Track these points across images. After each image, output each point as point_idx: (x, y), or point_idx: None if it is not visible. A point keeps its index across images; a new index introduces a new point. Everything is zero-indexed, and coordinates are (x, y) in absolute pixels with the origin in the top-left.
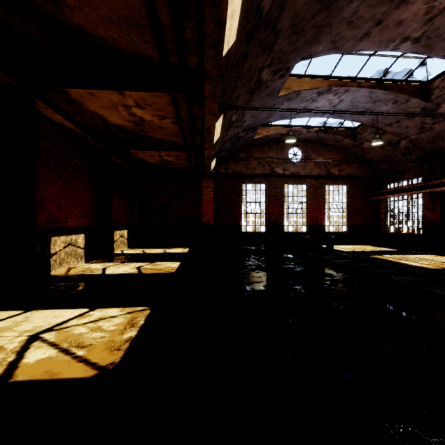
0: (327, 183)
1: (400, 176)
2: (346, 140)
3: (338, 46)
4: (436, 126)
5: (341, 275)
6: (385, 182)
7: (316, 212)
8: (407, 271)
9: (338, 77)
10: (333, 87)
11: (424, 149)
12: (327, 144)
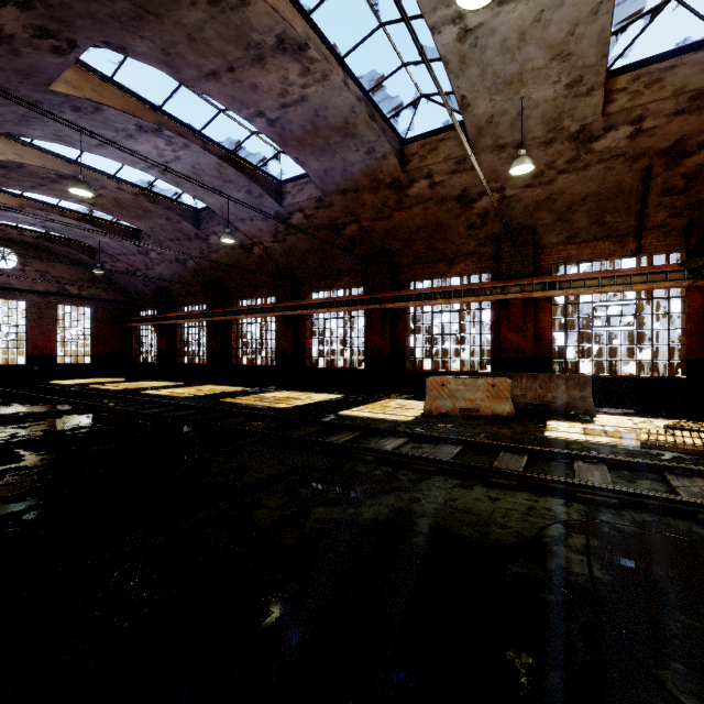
0: (62, 302)
1: (147, 306)
2: (83, 256)
3: (5, 185)
4: (156, 267)
5: (2, 401)
6: (137, 309)
7: (42, 339)
8: (79, 392)
9: (33, 199)
10: (27, 207)
11: (157, 284)
12: (61, 254)
